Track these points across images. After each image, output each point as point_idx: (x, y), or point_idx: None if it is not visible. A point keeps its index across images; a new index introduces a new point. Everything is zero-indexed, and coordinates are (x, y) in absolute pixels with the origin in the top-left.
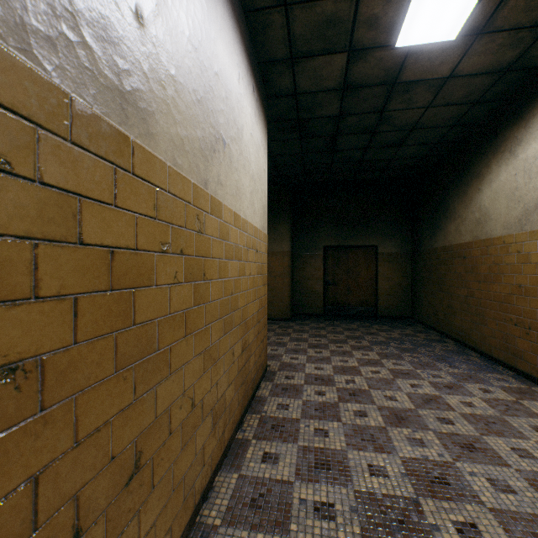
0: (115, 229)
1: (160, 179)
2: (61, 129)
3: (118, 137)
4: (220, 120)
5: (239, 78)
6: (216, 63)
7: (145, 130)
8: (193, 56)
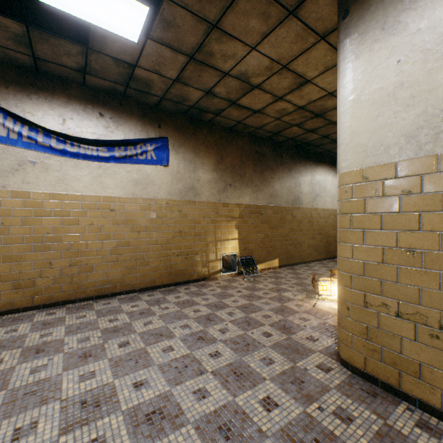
0: (298, 217)
1: (303, 210)
2: (295, 210)
3: (299, 208)
4: (317, 191)
5: (325, 175)
6: (315, 181)
7: (301, 205)
8: (309, 187)
